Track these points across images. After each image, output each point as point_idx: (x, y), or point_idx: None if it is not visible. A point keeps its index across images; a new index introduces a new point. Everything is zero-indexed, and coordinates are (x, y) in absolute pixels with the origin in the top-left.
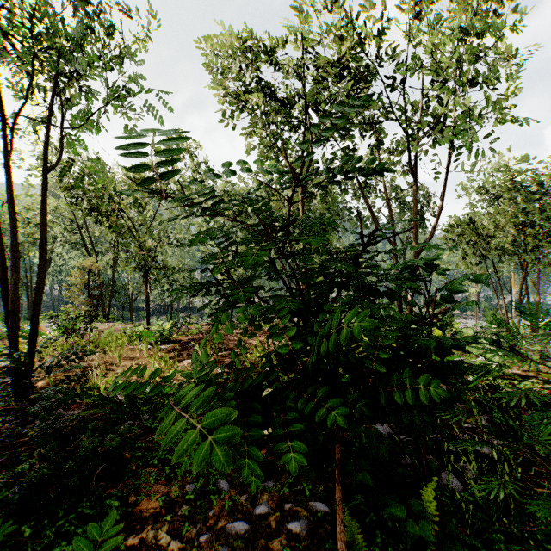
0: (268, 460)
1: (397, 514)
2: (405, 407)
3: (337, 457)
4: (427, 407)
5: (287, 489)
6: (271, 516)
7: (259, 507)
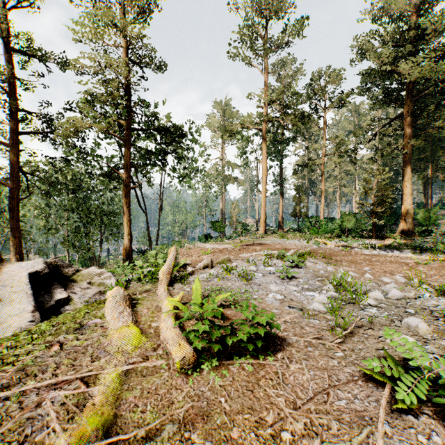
0: None
1: None
2: None
3: None
4: None
5: None
6: None
7: None
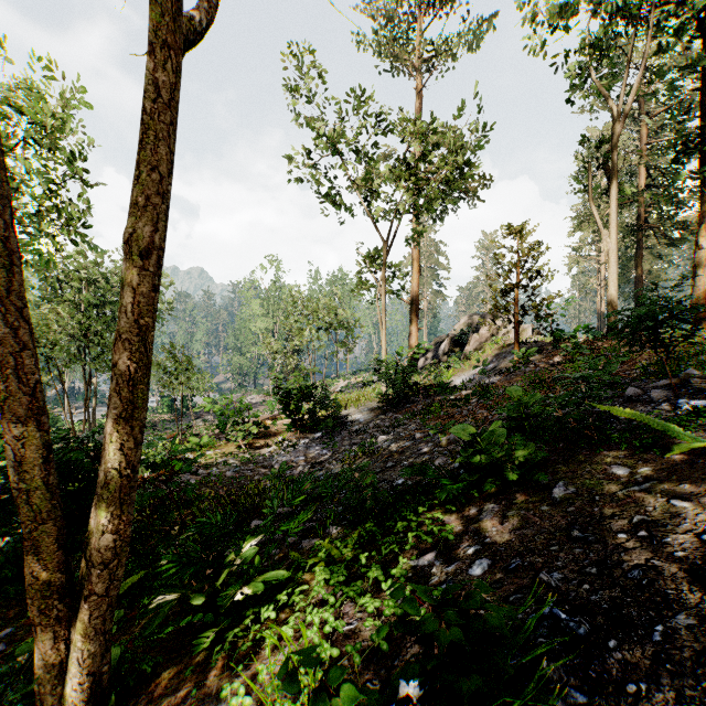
0: None
1: None
2: None
3: None
4: None
5: None
6: None
7: None
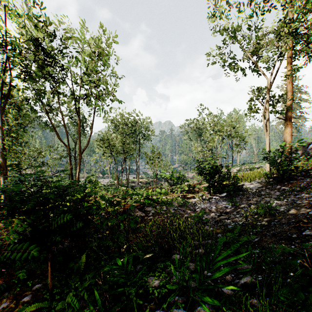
0: (4, 283)
1: (70, 266)
2: (72, 232)
3: (49, 257)
4: (80, 229)
5: (19, 289)
6: (11, 304)
7: (3, 305)
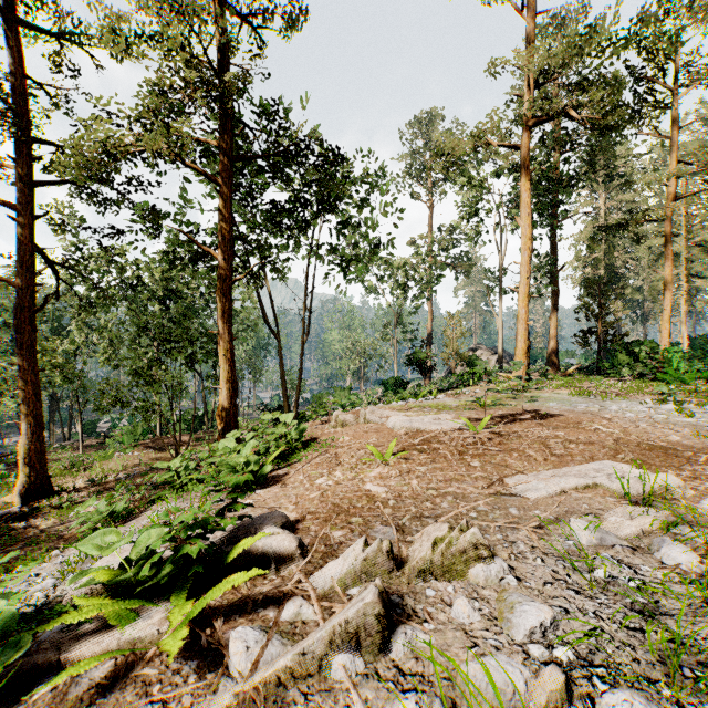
0: None
1: None
2: None
3: None
4: None
5: None
6: None
7: None
